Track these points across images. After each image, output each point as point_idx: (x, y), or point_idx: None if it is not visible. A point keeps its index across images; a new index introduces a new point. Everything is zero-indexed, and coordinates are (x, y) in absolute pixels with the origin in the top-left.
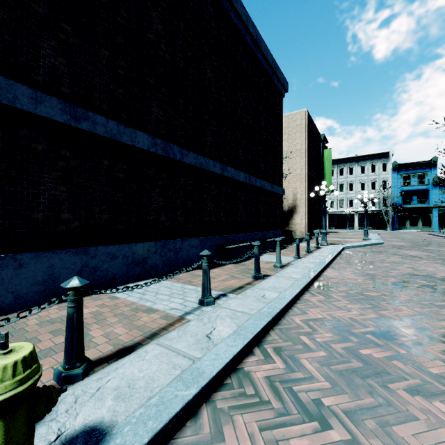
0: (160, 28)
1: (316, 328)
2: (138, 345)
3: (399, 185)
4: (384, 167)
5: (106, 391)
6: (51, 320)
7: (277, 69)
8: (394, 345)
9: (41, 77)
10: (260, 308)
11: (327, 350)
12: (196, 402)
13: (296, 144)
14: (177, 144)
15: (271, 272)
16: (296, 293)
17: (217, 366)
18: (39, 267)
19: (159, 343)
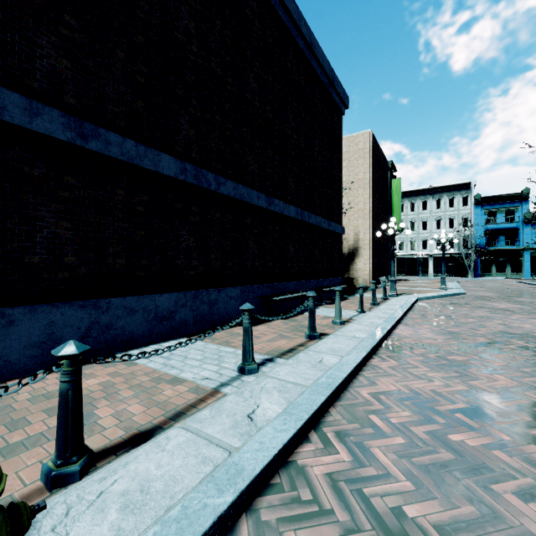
0: (191, 25)
1: (389, 404)
2: (157, 428)
3: (483, 223)
4: (464, 201)
5: (110, 498)
6: (48, 394)
7: (336, 80)
8: (493, 429)
9: (38, 83)
10: (317, 377)
11: (406, 435)
12: (232, 514)
13: (358, 173)
14: (212, 171)
15: (329, 330)
16: (362, 357)
17: (262, 460)
18: (35, 325)
19: (185, 427)
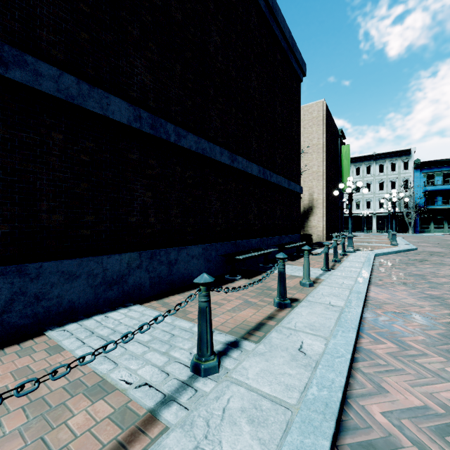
0: None
1: (427, 445)
2: None
3: (422, 185)
4: (405, 166)
5: None
6: None
7: (295, 47)
8: None
9: None
10: (303, 384)
11: None
12: None
13: (312, 139)
14: (172, 122)
15: (299, 294)
16: (353, 340)
17: None
18: None
19: None
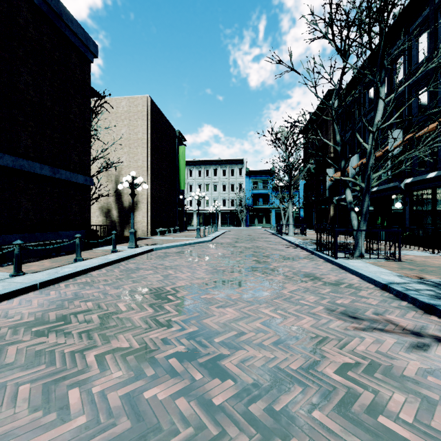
0: None
1: None
2: None
3: (250, 189)
4: (240, 172)
5: None
6: None
7: (67, 15)
8: None
9: None
10: None
11: None
12: None
13: (138, 133)
14: None
15: None
16: None
17: None
18: None
19: None
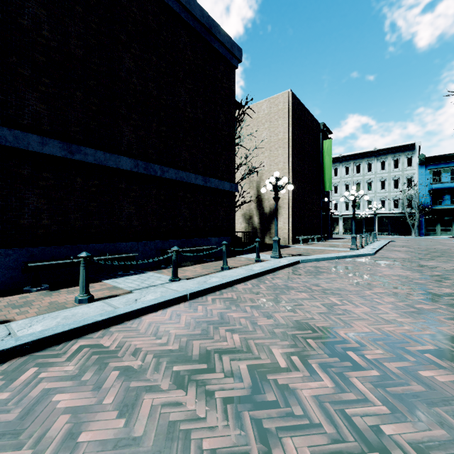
0: None
1: None
2: None
3: (427, 183)
4: (408, 162)
5: None
6: None
7: (216, 28)
8: None
9: None
10: None
11: None
12: None
13: (278, 133)
14: None
15: (32, 315)
16: None
17: None
18: None
19: None
